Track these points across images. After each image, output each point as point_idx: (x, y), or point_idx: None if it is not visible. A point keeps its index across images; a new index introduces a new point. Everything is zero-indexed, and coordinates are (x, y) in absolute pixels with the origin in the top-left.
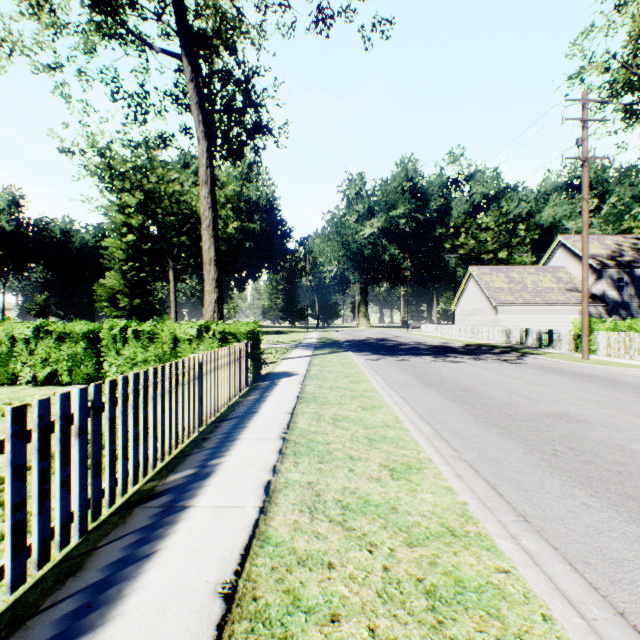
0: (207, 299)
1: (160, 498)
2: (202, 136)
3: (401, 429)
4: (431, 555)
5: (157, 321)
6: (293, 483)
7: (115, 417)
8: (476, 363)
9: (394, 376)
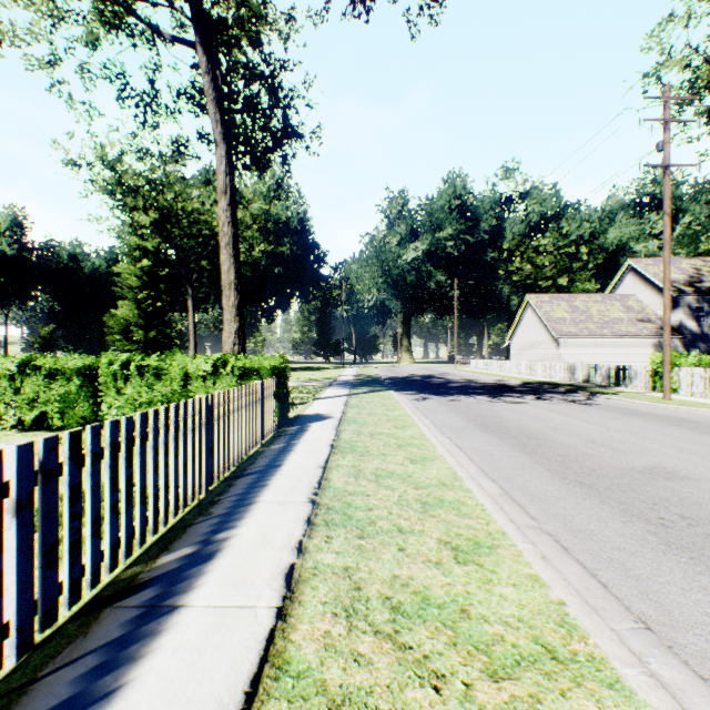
0: (226, 329)
1: (142, 592)
2: (220, 138)
3: (461, 489)
4: (528, 697)
5: (165, 354)
6: (324, 569)
7: (80, 482)
8: (540, 404)
9: (445, 420)
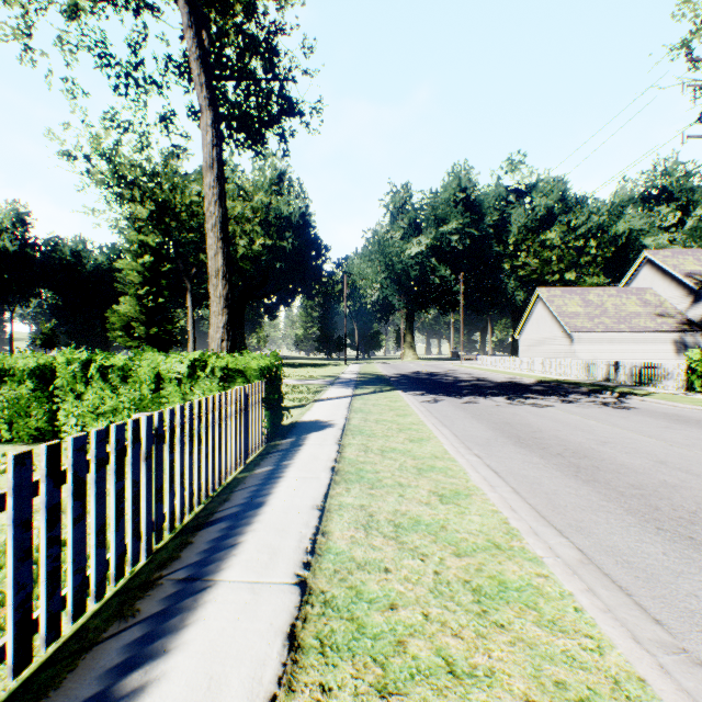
0: (213, 323)
1: None
2: (206, 104)
3: (526, 557)
4: None
5: (134, 352)
6: None
7: None
8: (569, 408)
9: (466, 428)
